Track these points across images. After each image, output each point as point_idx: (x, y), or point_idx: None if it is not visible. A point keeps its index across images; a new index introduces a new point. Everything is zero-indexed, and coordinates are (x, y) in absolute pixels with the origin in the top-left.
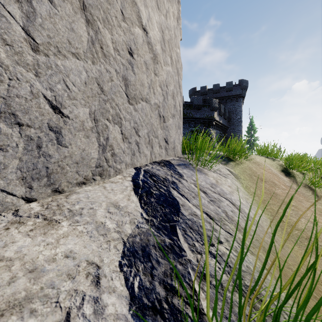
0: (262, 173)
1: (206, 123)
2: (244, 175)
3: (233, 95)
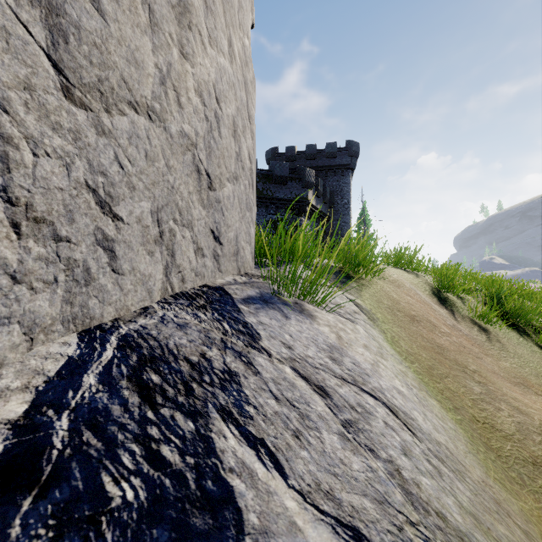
0: (408, 303)
1: (294, 208)
2: (381, 310)
3: (337, 165)
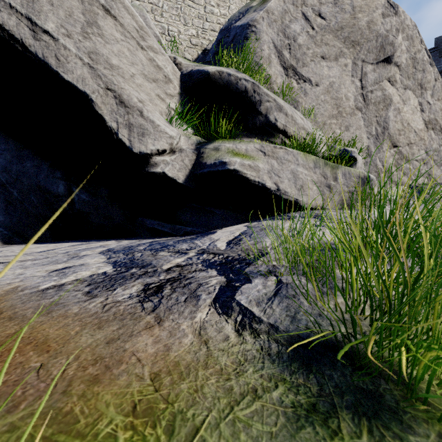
0: None
1: None
2: None
3: None
